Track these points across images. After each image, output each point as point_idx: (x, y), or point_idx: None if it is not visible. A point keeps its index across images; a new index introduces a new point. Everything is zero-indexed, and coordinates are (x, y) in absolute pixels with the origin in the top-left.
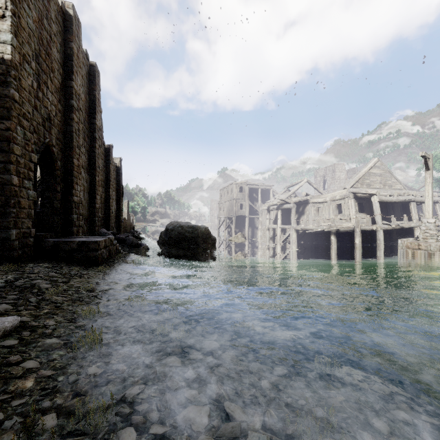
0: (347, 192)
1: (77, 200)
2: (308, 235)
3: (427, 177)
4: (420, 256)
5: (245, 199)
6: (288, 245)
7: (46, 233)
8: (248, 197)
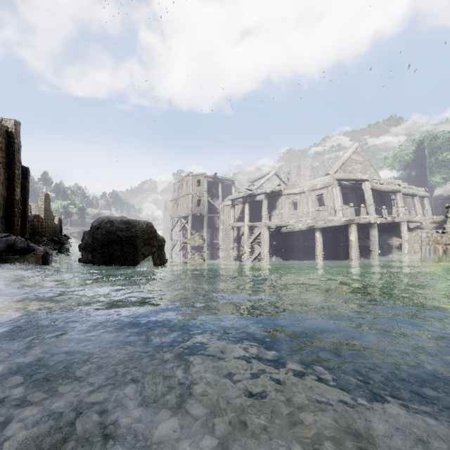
0: (331, 178)
1: None
2: (281, 234)
3: None
4: None
5: (203, 194)
6: (256, 246)
7: None
8: (207, 192)
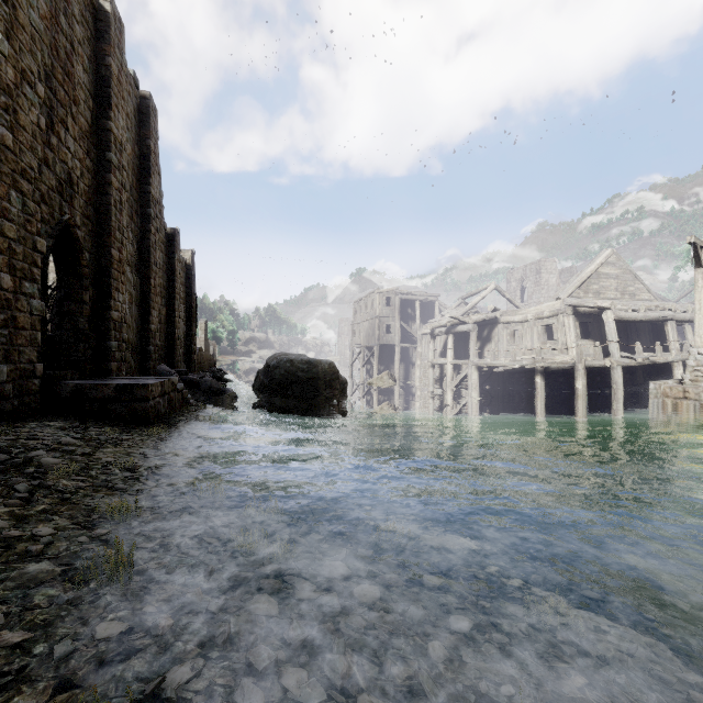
0: (562, 304)
1: (118, 317)
2: (497, 375)
3: (698, 279)
4: (687, 409)
5: (394, 317)
6: (464, 391)
7: (64, 371)
8: (399, 314)
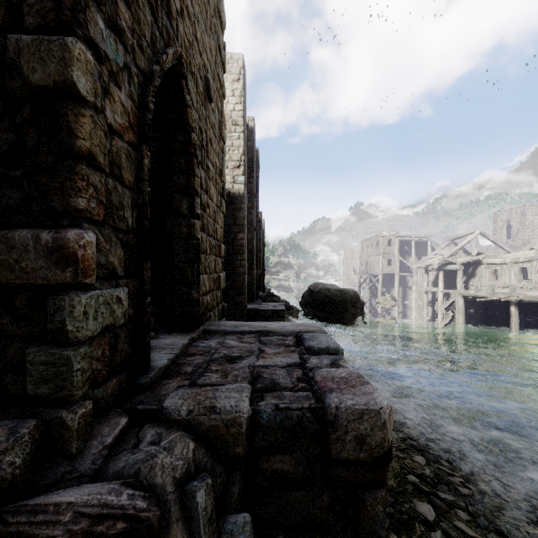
0: (535, 253)
1: (254, 272)
2: (480, 302)
3: None
4: None
5: (394, 253)
6: (452, 312)
7: None
8: (398, 251)
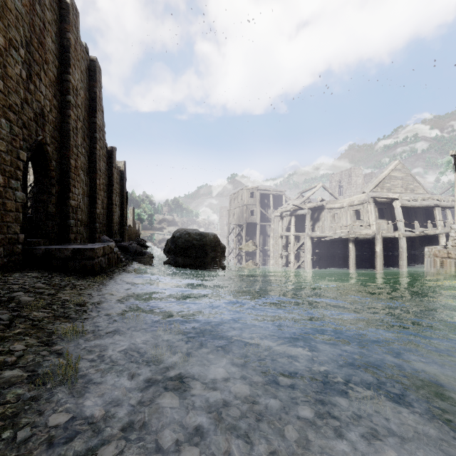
0: (366, 196)
1: (74, 204)
2: (323, 243)
3: None
4: (450, 265)
5: (256, 205)
6: (302, 253)
7: (39, 239)
8: (259, 203)
